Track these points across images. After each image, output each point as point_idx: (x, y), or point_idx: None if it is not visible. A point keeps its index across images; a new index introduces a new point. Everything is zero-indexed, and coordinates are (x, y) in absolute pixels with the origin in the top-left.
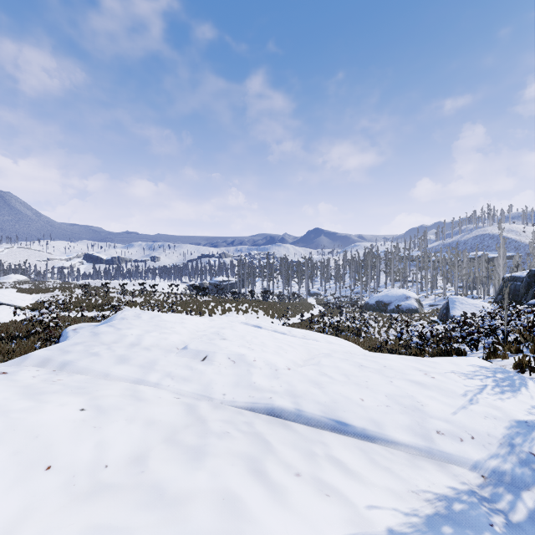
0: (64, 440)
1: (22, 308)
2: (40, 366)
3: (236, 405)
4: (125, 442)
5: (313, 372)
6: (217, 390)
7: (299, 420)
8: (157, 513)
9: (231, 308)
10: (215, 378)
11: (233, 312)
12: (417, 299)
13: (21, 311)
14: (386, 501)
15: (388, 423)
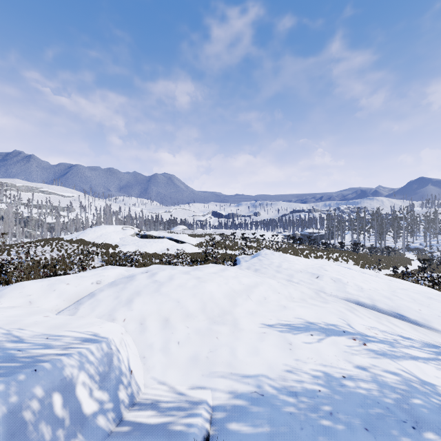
0: (278, 288)
1: (194, 245)
2: (247, 269)
3: (338, 297)
4: (296, 294)
5: (387, 293)
6: (327, 290)
7: (374, 309)
8: (317, 307)
9: (322, 256)
10: (325, 286)
11: (324, 259)
12: None
13: (195, 247)
14: (414, 336)
15: (435, 322)
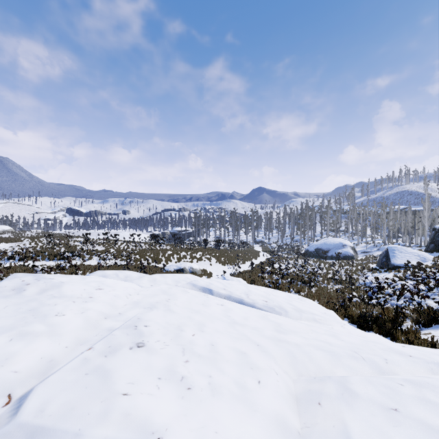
0: None
1: None
2: None
3: None
4: None
5: None
6: None
7: None
8: None
9: (186, 256)
10: None
11: (188, 259)
12: (352, 247)
13: None
14: None
15: None
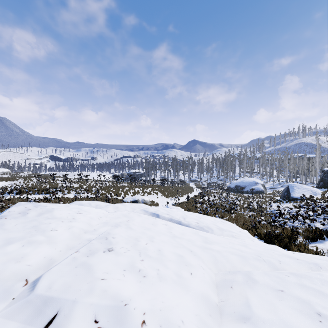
0: None
1: None
2: None
3: None
4: None
5: None
6: None
7: None
8: None
9: (139, 191)
10: None
11: (141, 193)
12: (263, 184)
13: None
14: None
15: None
